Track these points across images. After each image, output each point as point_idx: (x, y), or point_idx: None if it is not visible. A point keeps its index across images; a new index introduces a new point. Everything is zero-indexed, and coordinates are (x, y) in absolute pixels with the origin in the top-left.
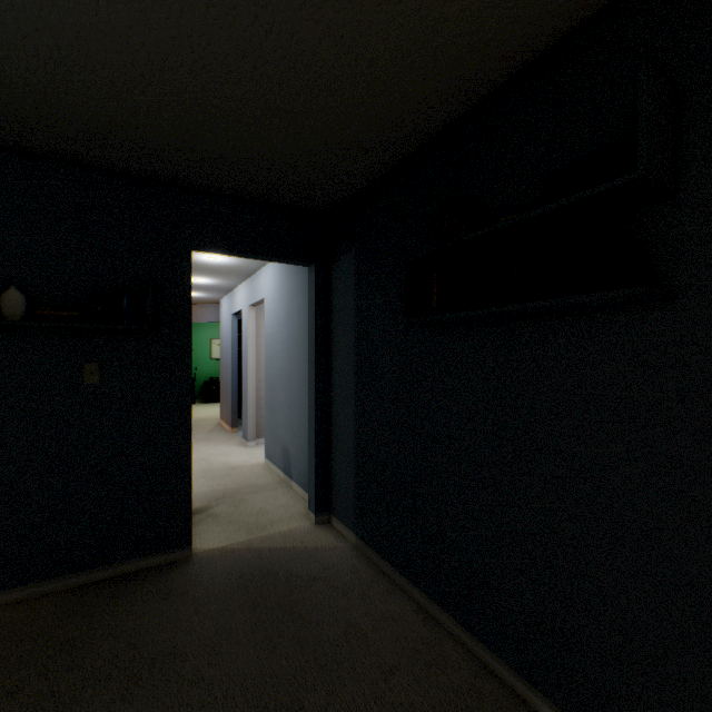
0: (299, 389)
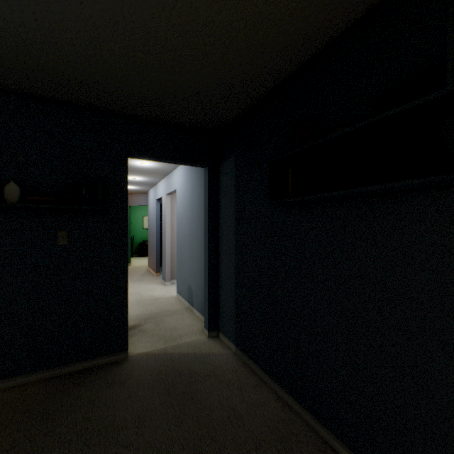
0: (198, 248)
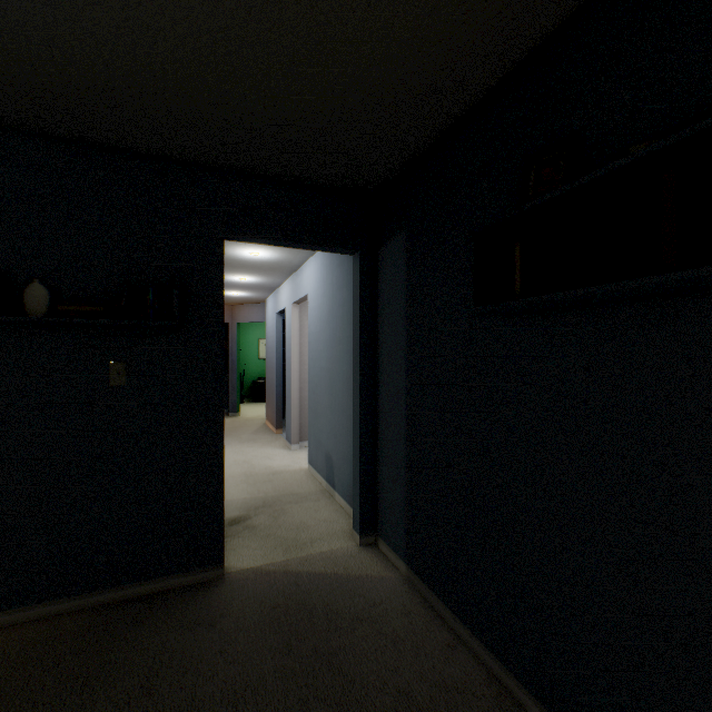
0: (343, 392)
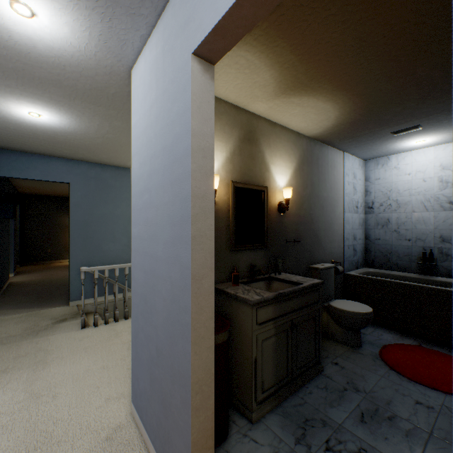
0: None
